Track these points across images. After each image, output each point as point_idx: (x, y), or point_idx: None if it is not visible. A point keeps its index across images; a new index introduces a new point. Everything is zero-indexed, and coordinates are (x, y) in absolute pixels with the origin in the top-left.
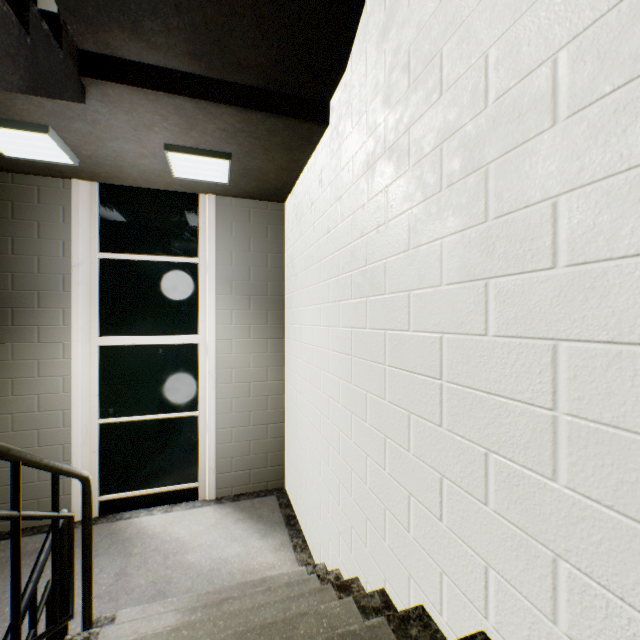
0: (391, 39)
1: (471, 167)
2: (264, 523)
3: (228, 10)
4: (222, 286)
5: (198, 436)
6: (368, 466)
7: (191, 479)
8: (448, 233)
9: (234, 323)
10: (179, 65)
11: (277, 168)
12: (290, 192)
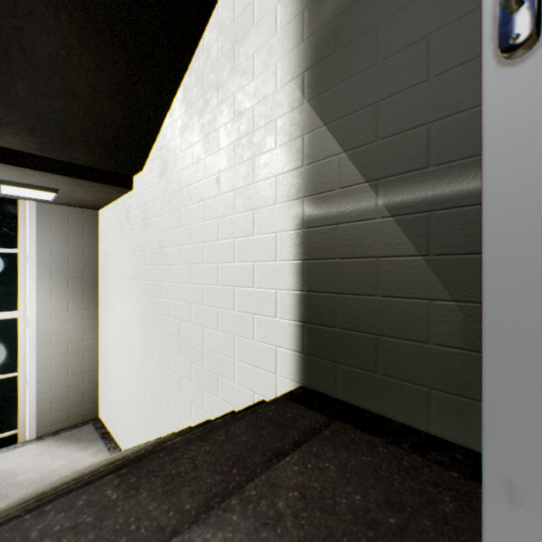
0: (164, 182)
1: (188, 262)
2: (84, 442)
3: (69, 140)
4: (43, 272)
5: (17, 392)
6: (154, 381)
7: (10, 428)
8: (182, 282)
9: (54, 300)
10: (26, 150)
11: (95, 197)
12: (104, 207)
